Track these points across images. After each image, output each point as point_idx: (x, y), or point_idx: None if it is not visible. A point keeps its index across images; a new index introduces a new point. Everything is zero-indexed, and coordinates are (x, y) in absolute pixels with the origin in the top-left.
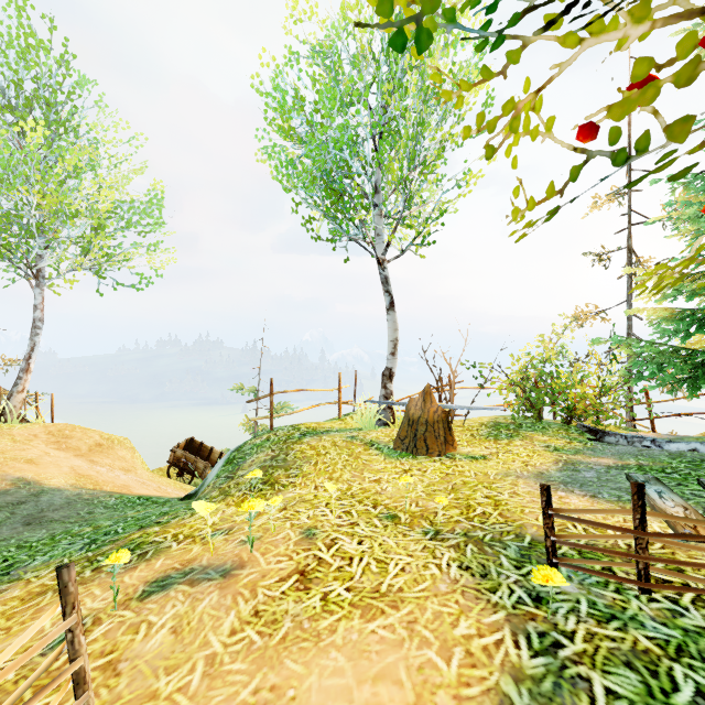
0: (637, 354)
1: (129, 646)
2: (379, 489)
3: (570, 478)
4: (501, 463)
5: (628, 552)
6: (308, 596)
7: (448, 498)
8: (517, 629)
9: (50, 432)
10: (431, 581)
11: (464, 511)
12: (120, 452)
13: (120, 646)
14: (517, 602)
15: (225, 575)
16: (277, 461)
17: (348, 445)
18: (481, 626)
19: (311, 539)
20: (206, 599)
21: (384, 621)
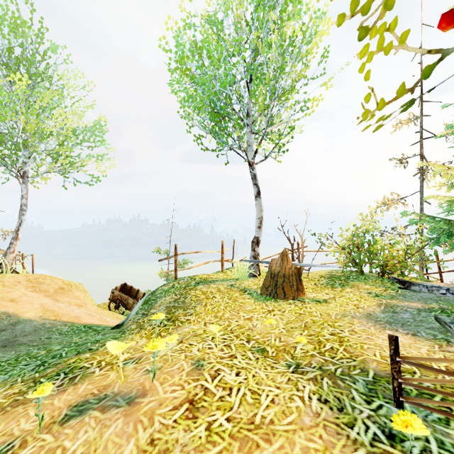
0: (433, 227)
1: None
2: (251, 326)
3: (392, 319)
4: (339, 305)
5: None
6: (196, 425)
7: (303, 334)
8: None
9: (29, 280)
10: (296, 413)
11: (316, 346)
12: (76, 293)
13: None
14: (373, 438)
15: (130, 403)
16: (178, 302)
17: (228, 291)
18: None
19: (199, 370)
20: (112, 426)
21: None
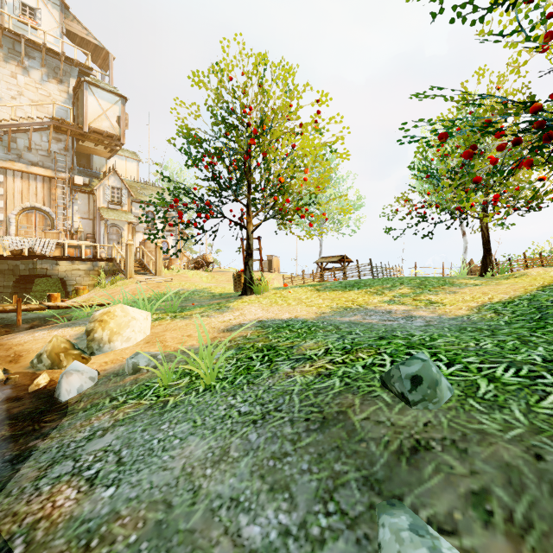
0: None
1: None
2: None
3: None
4: None
5: None
6: None
7: None
8: None
9: None
10: None
11: None
12: None
13: None
14: None
15: None
16: None
17: None
18: None
19: None
20: None
21: None
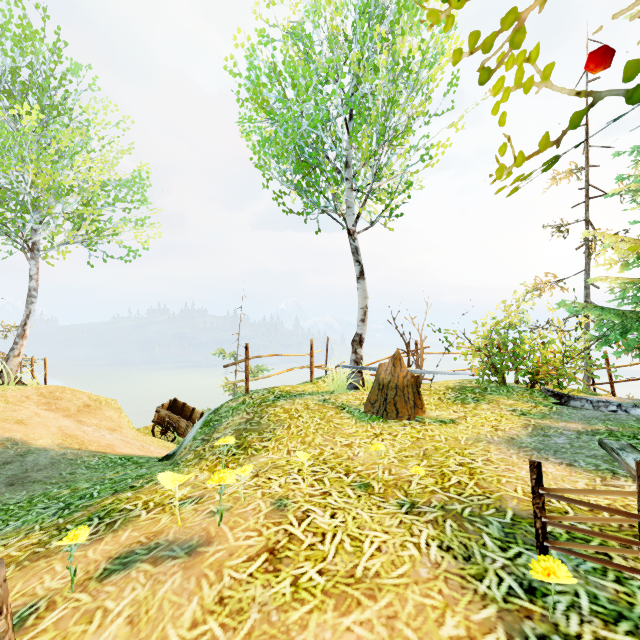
0: (600, 320)
1: (80, 639)
2: (351, 454)
3: (542, 444)
4: (471, 427)
5: (620, 531)
6: (278, 580)
7: (421, 465)
8: (512, 630)
9: (41, 394)
10: (410, 564)
11: (438, 480)
12: (107, 412)
13: (70, 638)
14: (507, 593)
15: (190, 553)
16: (251, 424)
17: (320, 408)
18: (471, 625)
19: (282, 511)
20: (168, 582)
21: (361, 616)
